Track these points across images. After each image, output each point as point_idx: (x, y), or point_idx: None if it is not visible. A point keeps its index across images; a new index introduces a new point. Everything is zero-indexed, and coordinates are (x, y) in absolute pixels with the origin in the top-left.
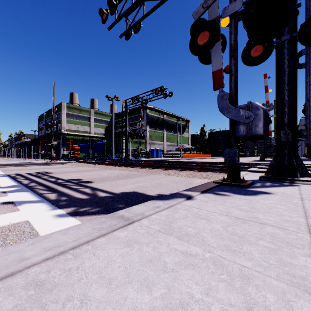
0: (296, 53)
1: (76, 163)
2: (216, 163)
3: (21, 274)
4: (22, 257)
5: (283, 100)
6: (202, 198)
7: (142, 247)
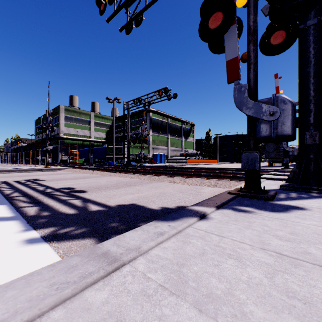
0: None
1: (73, 169)
2: (225, 169)
3: None
4: None
5: (308, 96)
6: (220, 216)
7: None
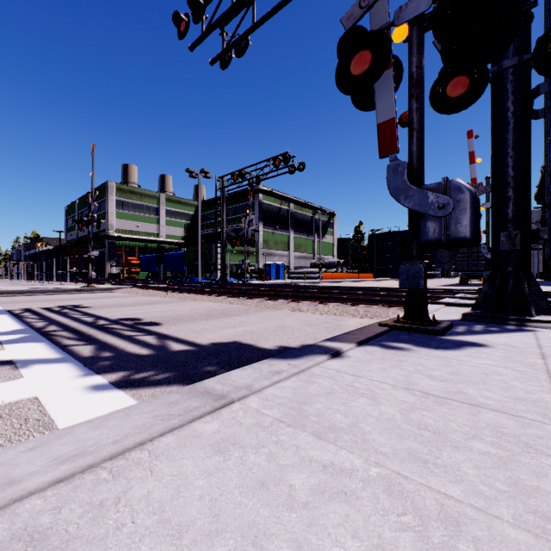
0: (528, 91)
1: (133, 289)
2: (384, 289)
3: (3, 515)
4: (8, 478)
5: (504, 176)
6: (360, 354)
7: (246, 455)
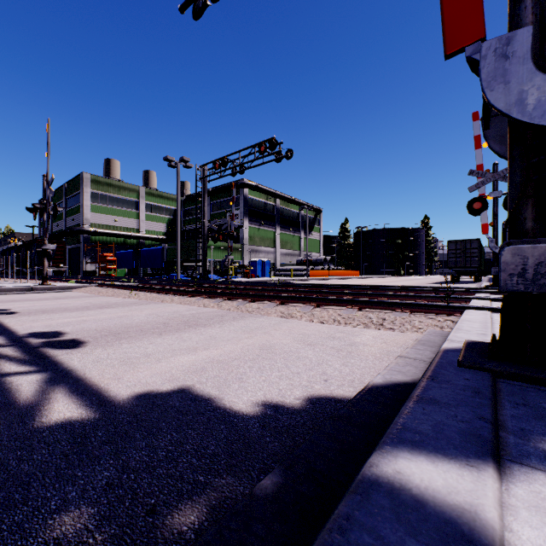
0: None
1: (97, 287)
2: (385, 288)
3: None
4: None
5: None
6: None
7: None
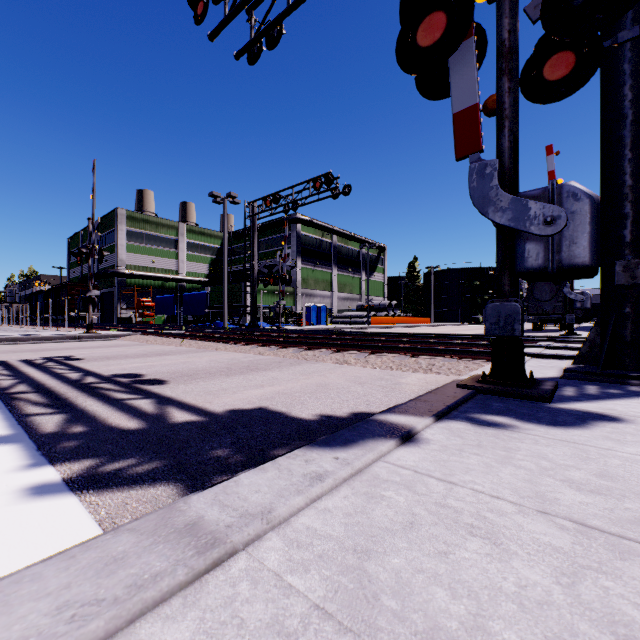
0: None
1: (143, 336)
2: (447, 336)
3: None
4: None
5: (620, 187)
6: (444, 436)
7: None
